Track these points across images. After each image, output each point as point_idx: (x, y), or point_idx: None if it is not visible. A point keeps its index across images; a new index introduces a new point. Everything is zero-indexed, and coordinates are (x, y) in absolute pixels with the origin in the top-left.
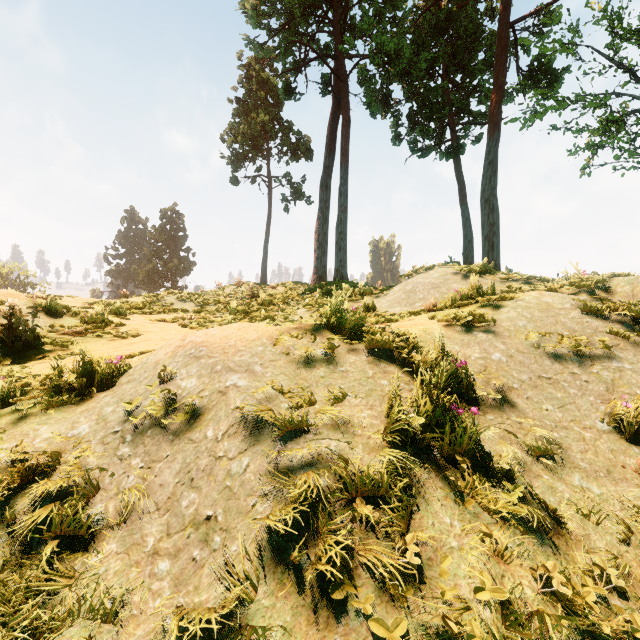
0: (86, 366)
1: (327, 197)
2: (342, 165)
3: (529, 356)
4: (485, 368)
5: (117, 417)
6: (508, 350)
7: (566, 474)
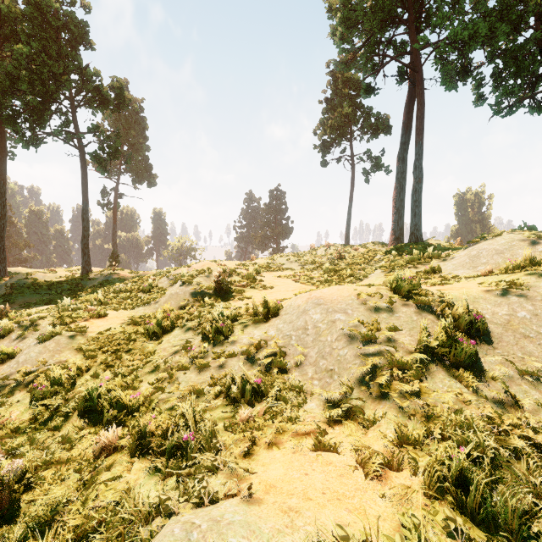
0: (265, 305)
1: (403, 169)
2: (417, 143)
3: None
4: (508, 321)
5: (286, 329)
6: (535, 310)
7: None
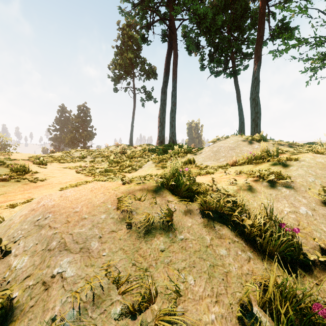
0: None
1: (165, 98)
2: (173, 79)
3: None
4: (298, 222)
5: None
6: (310, 204)
7: None
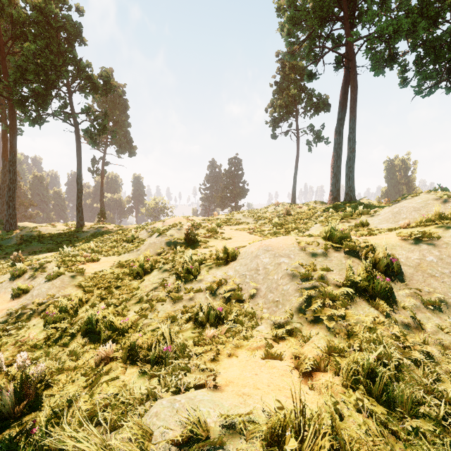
0: (225, 252)
1: (340, 140)
2: (351, 119)
3: None
4: (419, 264)
5: (242, 270)
6: (441, 255)
7: (444, 316)
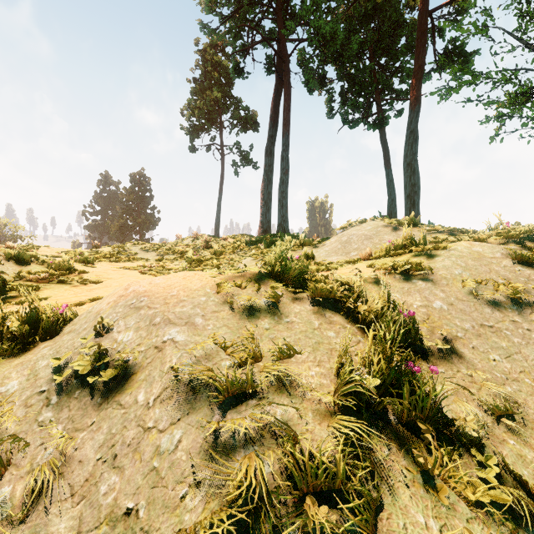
0: (30, 315)
1: (271, 162)
2: (284, 134)
3: (469, 304)
4: (428, 316)
5: (48, 373)
6: (448, 298)
7: (530, 436)
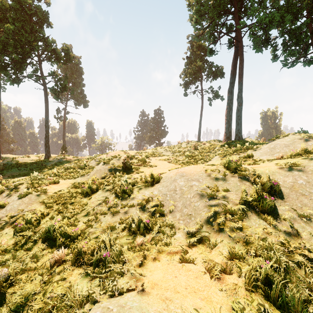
0: (151, 176)
1: (231, 97)
2: (239, 82)
3: None
4: (292, 186)
5: (164, 190)
6: (308, 179)
7: None
